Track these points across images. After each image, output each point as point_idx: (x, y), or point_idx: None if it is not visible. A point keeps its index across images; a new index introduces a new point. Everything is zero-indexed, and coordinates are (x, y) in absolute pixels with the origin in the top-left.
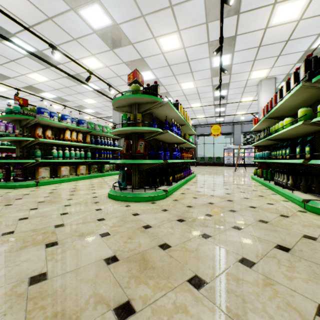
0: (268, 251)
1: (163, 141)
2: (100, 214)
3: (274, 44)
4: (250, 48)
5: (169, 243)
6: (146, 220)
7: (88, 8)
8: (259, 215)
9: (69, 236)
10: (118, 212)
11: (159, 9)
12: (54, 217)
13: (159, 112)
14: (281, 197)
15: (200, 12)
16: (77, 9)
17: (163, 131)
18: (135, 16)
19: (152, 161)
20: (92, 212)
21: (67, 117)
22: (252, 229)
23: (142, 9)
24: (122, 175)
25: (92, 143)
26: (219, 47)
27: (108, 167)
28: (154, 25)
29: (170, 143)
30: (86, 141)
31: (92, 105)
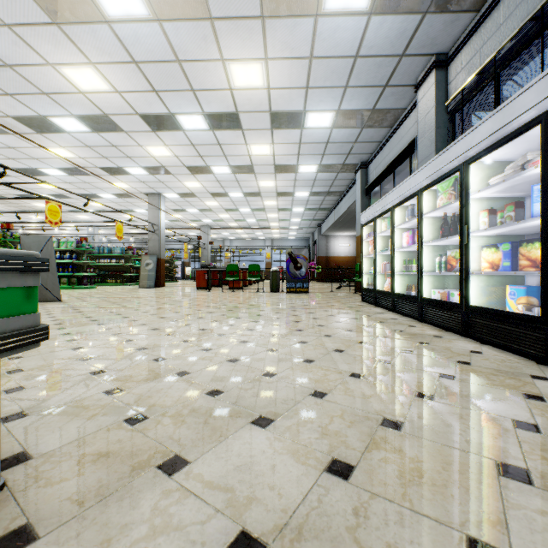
0: None
1: None
2: None
3: None
4: None
5: None
6: None
7: None
8: None
9: None
10: None
11: None
12: None
13: None
14: None
15: None
16: None
17: None
18: None
19: None
20: None
21: None
22: None
23: None
24: None
25: None
26: None
27: None
28: None
29: None
30: None
31: (169, 206)
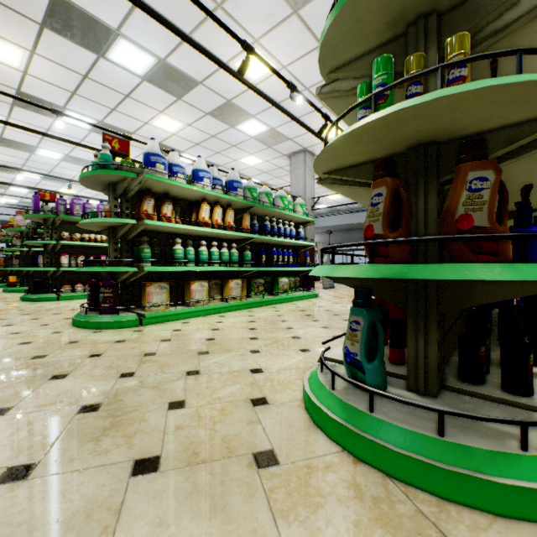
0: None
1: None
2: None
3: None
4: None
5: None
6: None
7: None
8: None
9: None
10: None
11: None
12: None
13: None
14: None
15: None
16: None
17: None
18: None
19: None
20: None
21: (204, 175)
22: None
23: None
24: (364, 331)
25: (254, 231)
26: None
27: (286, 283)
28: None
29: None
30: (241, 227)
31: (254, 168)
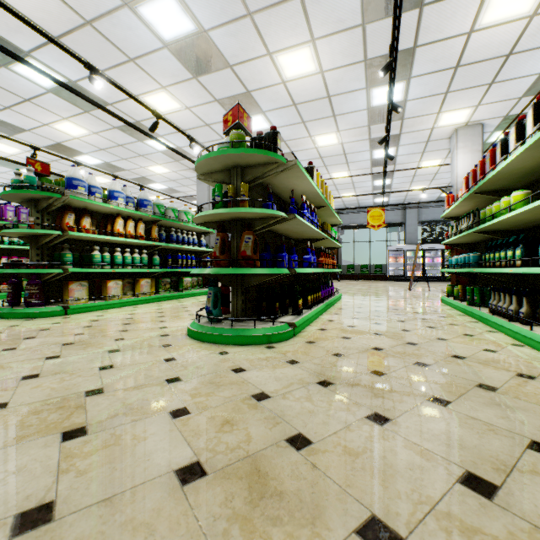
0: (517, 457)
1: (285, 236)
2: (172, 368)
3: (484, 62)
4: (440, 70)
5: (308, 433)
6: (258, 382)
7: (154, 2)
8: (476, 373)
9: (110, 415)
10: (206, 366)
11: (278, 1)
12: (87, 374)
13: (280, 183)
14: (506, 337)
15: (352, 5)
16: (134, 5)
17: (288, 217)
18: (236, 14)
19: (268, 271)
20: (157, 365)
21: (119, 195)
22: (469, 405)
23: (249, 1)
24: (213, 296)
25: (162, 240)
26: (390, 63)
27: (190, 281)
28: (269, 30)
29: (298, 240)
30: (151, 236)
31: (162, 176)
